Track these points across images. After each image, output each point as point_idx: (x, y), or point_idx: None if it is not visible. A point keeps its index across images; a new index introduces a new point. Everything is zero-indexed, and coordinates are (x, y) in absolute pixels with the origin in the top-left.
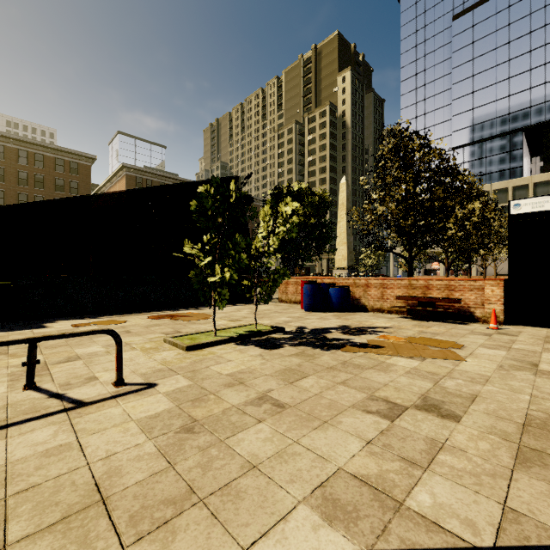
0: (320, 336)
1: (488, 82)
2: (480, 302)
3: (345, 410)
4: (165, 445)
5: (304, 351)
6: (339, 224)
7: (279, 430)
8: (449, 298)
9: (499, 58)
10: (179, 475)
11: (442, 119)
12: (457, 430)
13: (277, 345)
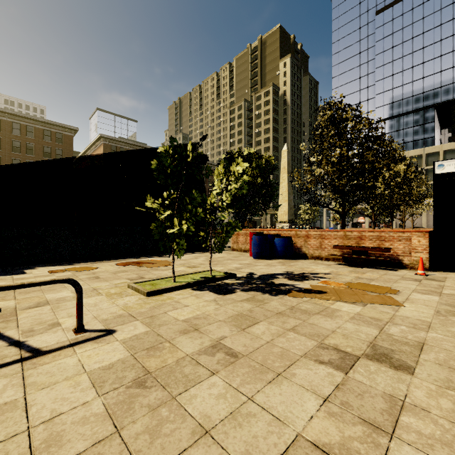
0: (268, 281)
1: (405, 67)
2: (408, 250)
3: (297, 360)
4: (114, 403)
5: (254, 296)
6: (282, 185)
7: (233, 385)
8: (381, 247)
9: (415, 46)
10: (124, 444)
11: (366, 97)
12: (414, 384)
13: (229, 291)
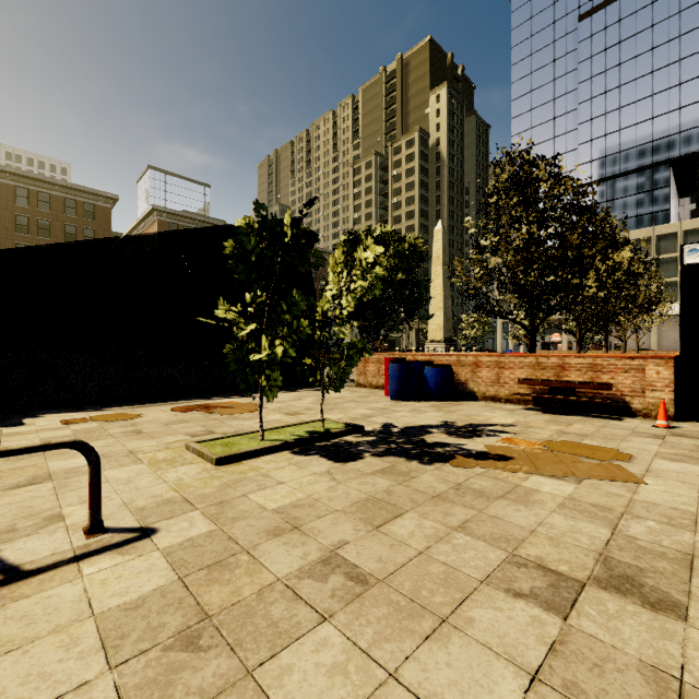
0: (415, 439)
1: (625, 101)
2: (640, 388)
3: (474, 589)
4: (136, 686)
5: (394, 464)
6: (434, 284)
7: (359, 643)
8: (595, 383)
9: (639, 69)
10: None
11: (564, 148)
12: (692, 641)
13: (353, 455)
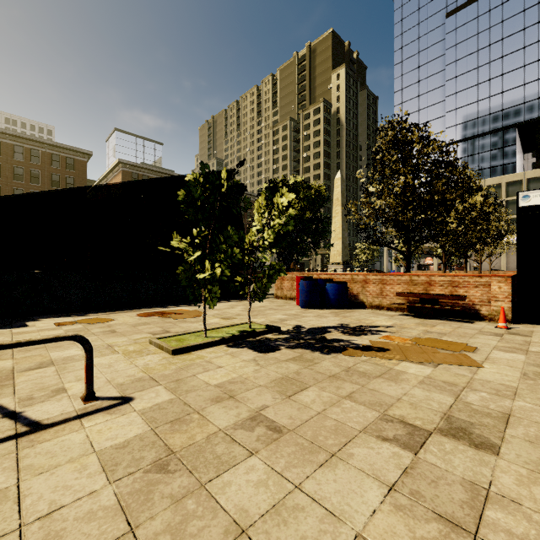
0: (318, 336)
1: (481, 79)
2: (486, 299)
3: (355, 436)
4: (128, 493)
5: (302, 354)
6: (334, 219)
7: (276, 468)
8: (453, 295)
9: (493, 54)
10: None
11: (435, 115)
12: (499, 467)
13: (272, 348)
